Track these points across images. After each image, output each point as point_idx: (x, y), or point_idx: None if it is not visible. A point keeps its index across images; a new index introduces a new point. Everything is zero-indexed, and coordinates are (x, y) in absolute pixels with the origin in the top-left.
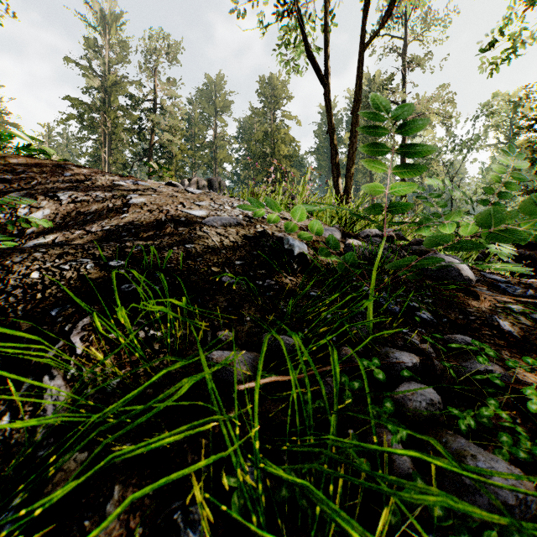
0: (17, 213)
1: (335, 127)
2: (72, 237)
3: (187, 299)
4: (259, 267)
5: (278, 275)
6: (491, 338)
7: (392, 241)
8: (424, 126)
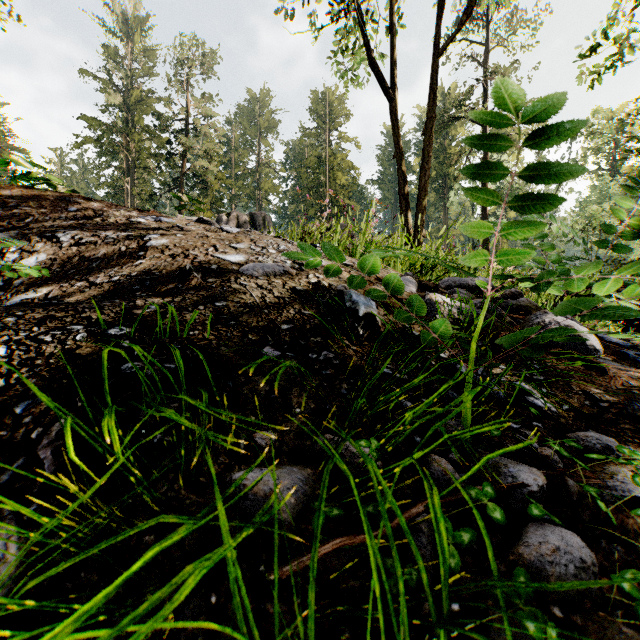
0: (4, 259)
1: (403, 151)
2: (71, 291)
3: (212, 386)
4: (313, 332)
5: (339, 344)
6: (633, 435)
7: (480, 293)
8: (567, 136)
